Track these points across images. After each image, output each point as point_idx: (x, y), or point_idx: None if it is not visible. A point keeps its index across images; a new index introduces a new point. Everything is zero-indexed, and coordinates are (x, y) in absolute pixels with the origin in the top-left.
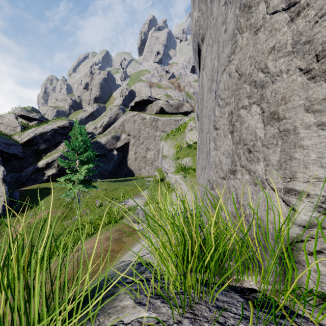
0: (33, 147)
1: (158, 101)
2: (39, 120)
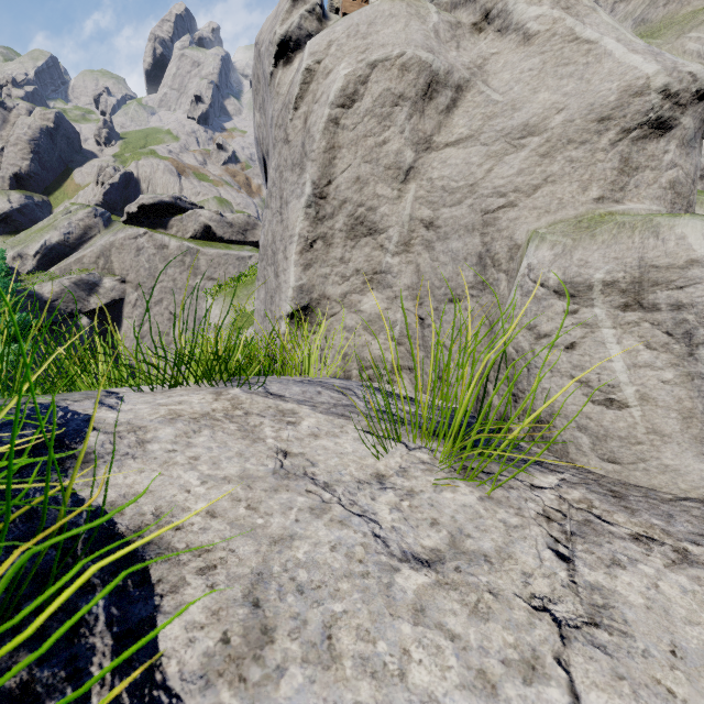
0: None
1: (199, 211)
2: None
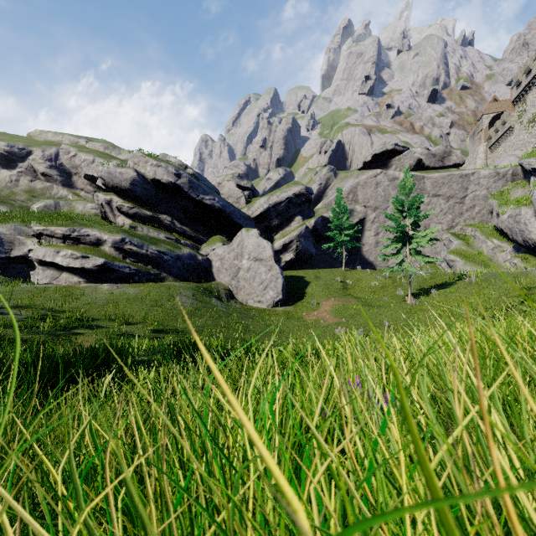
0: (264, 223)
1: (414, 150)
2: (250, 190)
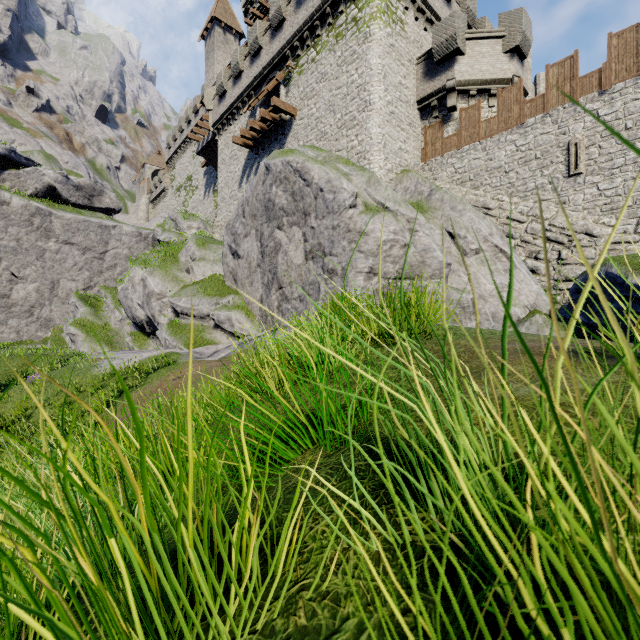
0: None
1: (43, 170)
2: None
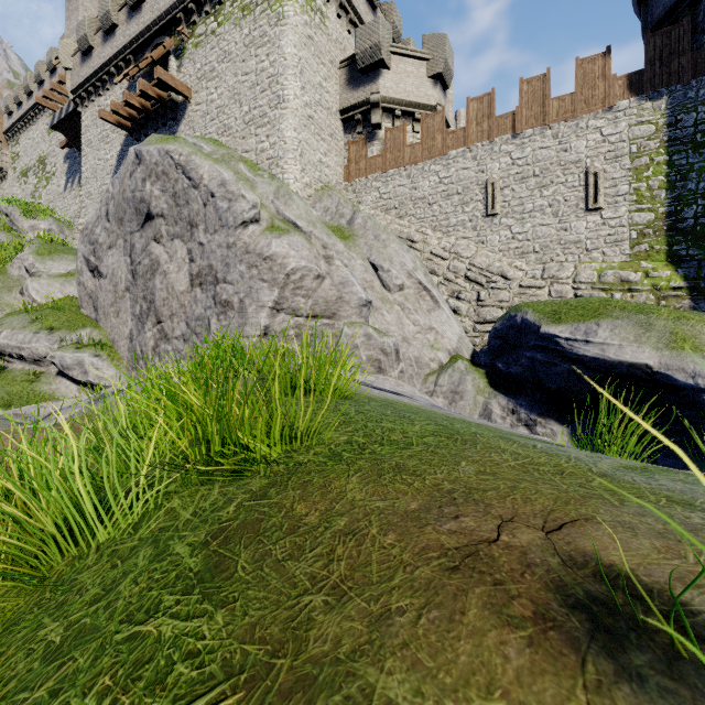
0: None
1: None
2: None
